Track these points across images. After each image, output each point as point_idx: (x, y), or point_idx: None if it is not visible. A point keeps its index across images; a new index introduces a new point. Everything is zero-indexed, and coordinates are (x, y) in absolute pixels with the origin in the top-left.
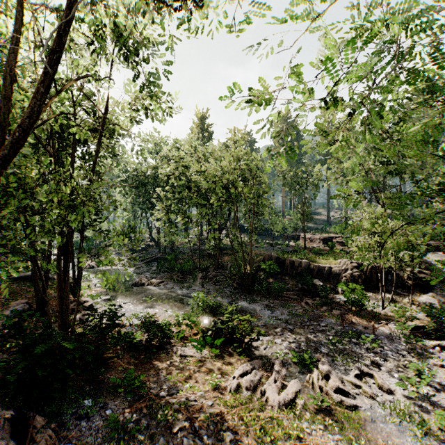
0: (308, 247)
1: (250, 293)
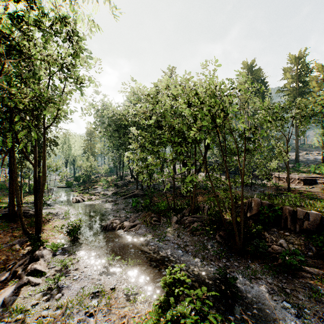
0: (291, 189)
1: (242, 255)
